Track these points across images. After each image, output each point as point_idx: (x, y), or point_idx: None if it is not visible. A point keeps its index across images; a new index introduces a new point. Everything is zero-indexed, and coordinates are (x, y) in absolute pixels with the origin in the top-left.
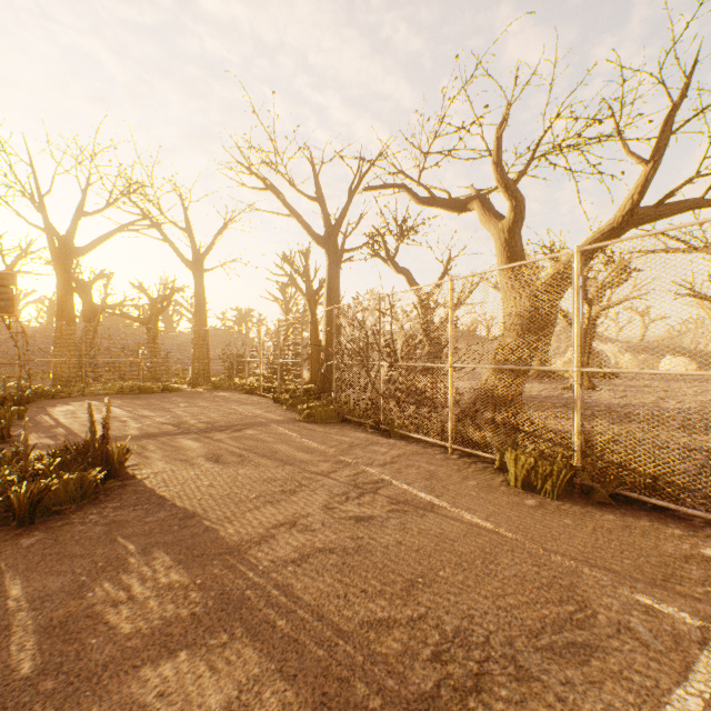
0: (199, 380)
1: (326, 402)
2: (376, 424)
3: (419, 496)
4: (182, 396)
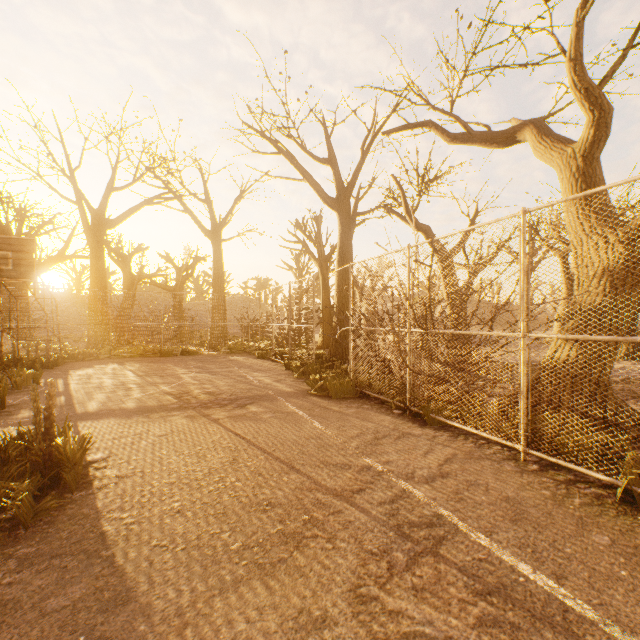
0: (217, 343)
1: (339, 372)
2: (404, 406)
3: (520, 572)
4: (198, 359)
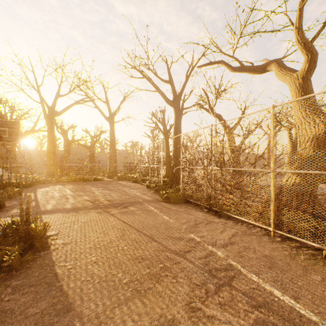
0: (111, 175)
1: (175, 189)
2: (209, 207)
3: (275, 295)
4: (102, 183)
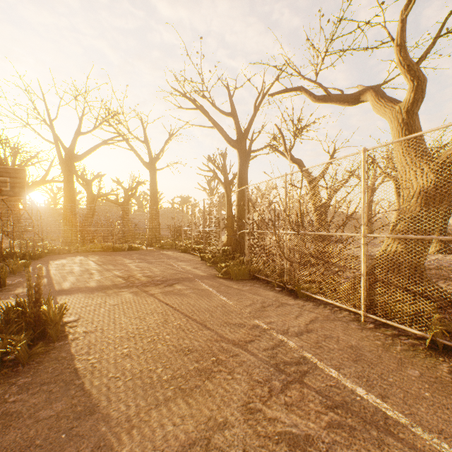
0: (152, 242)
1: (238, 261)
2: (282, 285)
3: (357, 393)
4: (139, 253)
